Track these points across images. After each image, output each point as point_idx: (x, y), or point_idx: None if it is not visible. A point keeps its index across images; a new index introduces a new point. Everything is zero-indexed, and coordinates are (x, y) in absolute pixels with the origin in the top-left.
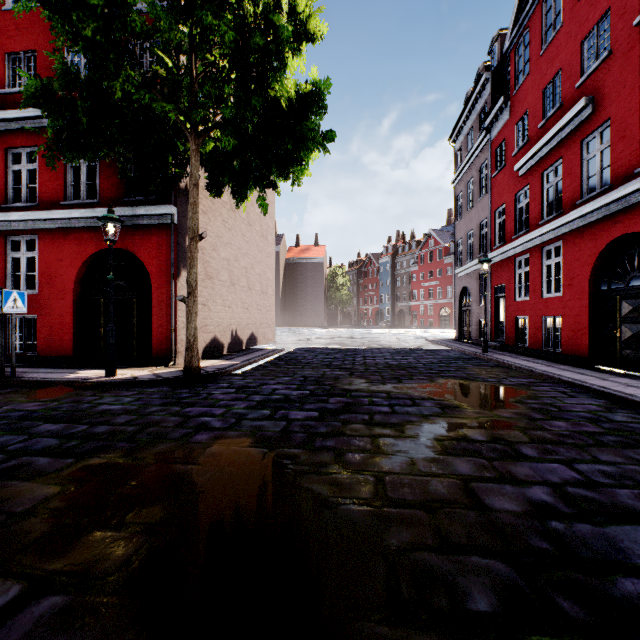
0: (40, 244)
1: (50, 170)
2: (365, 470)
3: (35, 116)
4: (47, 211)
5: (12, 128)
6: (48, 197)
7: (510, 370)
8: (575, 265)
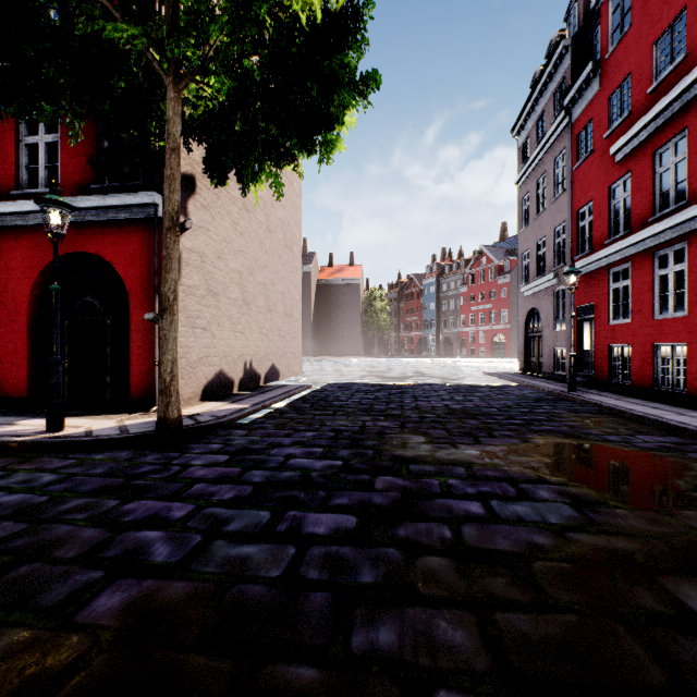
0: None
1: None
2: None
3: None
4: None
5: None
6: None
7: (626, 420)
8: None
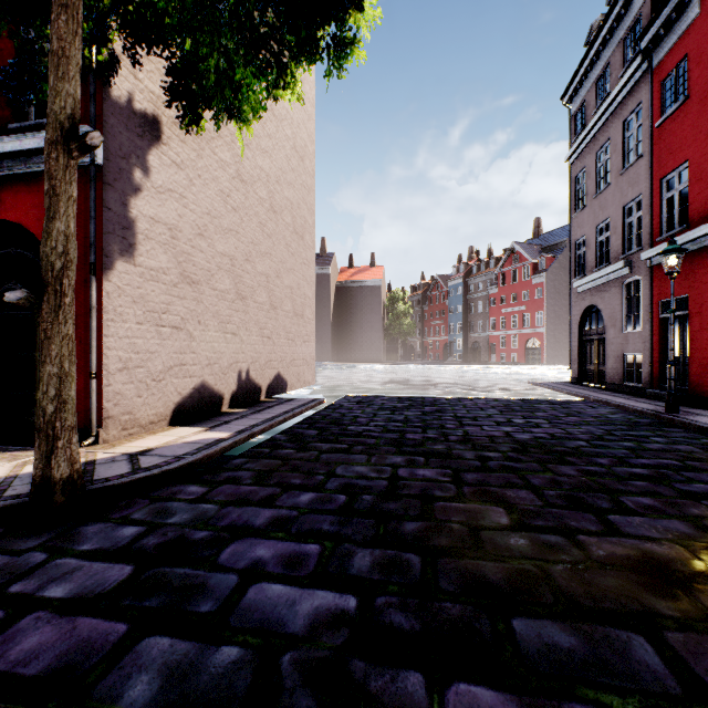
0: None
1: None
2: None
3: None
4: None
5: None
6: None
7: None
8: None
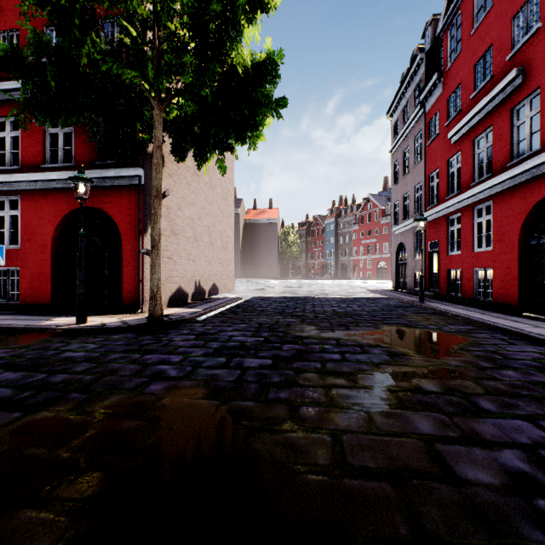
0: (22, 203)
1: (31, 137)
2: (321, 428)
3: (17, 88)
4: (28, 173)
5: None
6: (29, 161)
7: (447, 317)
8: (505, 222)
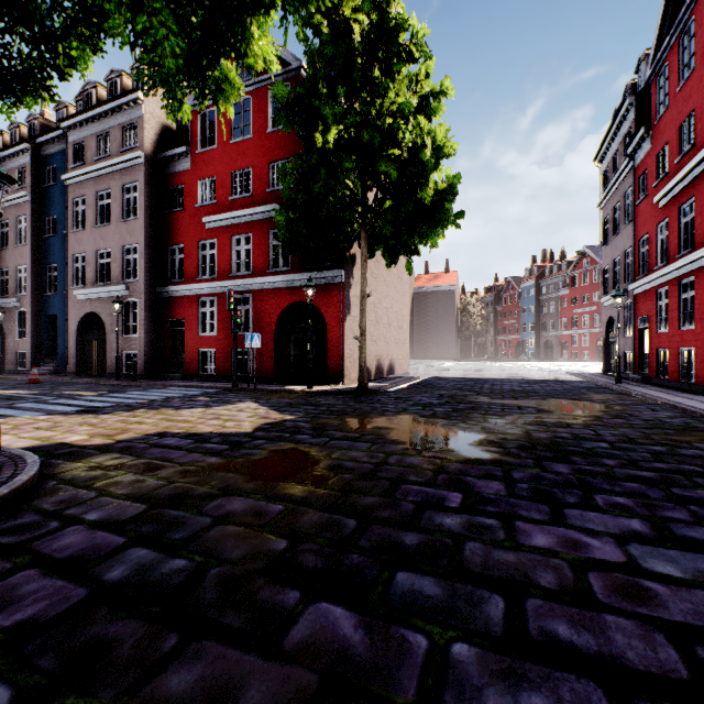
0: (253, 300)
1: (259, 249)
2: (477, 425)
3: (251, 214)
4: (259, 278)
5: (236, 222)
6: (258, 268)
7: (627, 396)
8: None
